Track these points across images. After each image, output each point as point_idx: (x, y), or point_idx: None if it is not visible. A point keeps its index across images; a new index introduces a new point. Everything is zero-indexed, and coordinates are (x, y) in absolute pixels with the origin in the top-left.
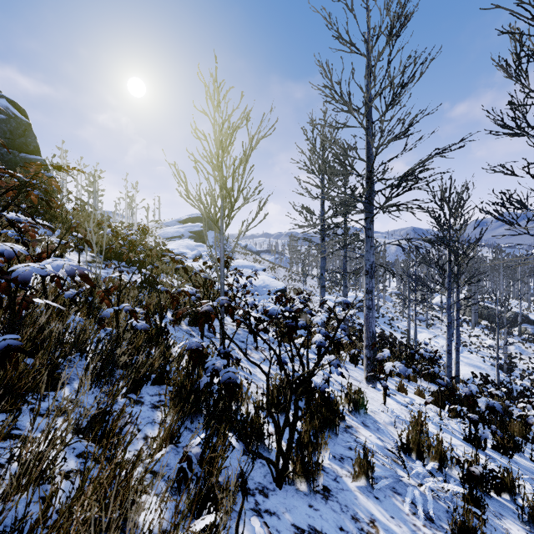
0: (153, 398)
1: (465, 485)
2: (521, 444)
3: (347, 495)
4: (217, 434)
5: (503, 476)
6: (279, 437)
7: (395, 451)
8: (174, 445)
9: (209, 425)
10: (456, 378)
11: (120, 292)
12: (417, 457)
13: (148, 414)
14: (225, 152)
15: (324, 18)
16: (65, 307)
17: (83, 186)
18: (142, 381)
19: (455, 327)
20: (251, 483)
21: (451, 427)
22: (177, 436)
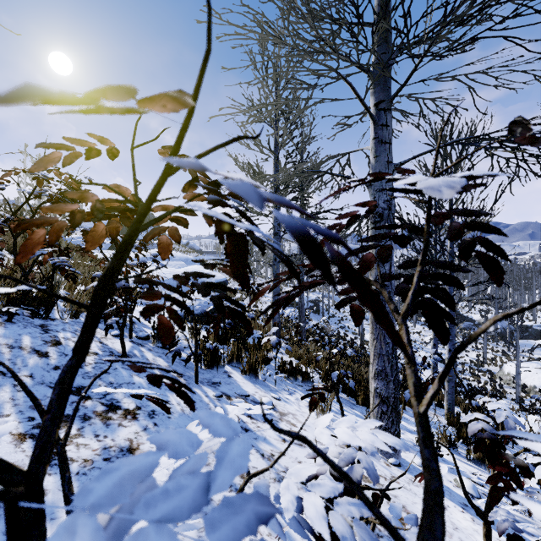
0: None
1: None
2: None
3: None
4: None
5: None
6: None
7: None
8: None
9: None
10: None
11: None
12: None
13: None
14: None
15: None
16: None
17: None
18: None
19: None
20: None
21: None
22: None
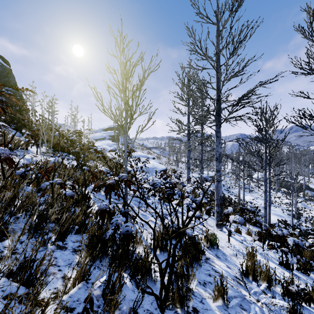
0: (74, 244)
1: (284, 298)
2: (313, 266)
3: (210, 313)
4: (118, 270)
5: (309, 291)
6: (162, 278)
7: (238, 275)
8: (85, 281)
9: (112, 264)
10: (269, 223)
11: (54, 171)
12: (253, 279)
13: (69, 257)
14: (128, 81)
15: (190, 1)
16: (21, 181)
17: (45, 108)
18: (66, 232)
19: (268, 192)
20: (141, 311)
21: (270, 256)
22: (87, 275)
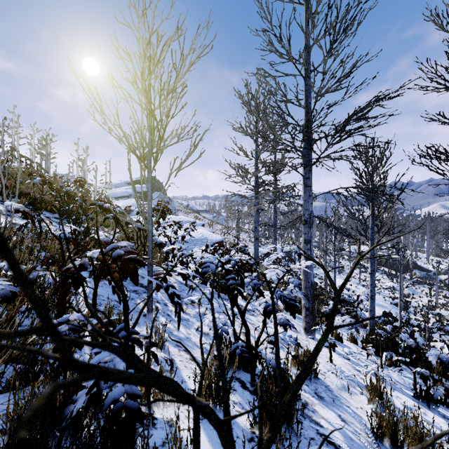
0: None
1: None
2: None
3: None
4: None
5: None
6: None
7: (364, 438)
8: None
9: None
10: None
11: None
12: (392, 446)
13: None
14: (153, 72)
15: None
16: None
17: (35, 149)
18: None
19: None
20: None
21: (395, 380)
22: None
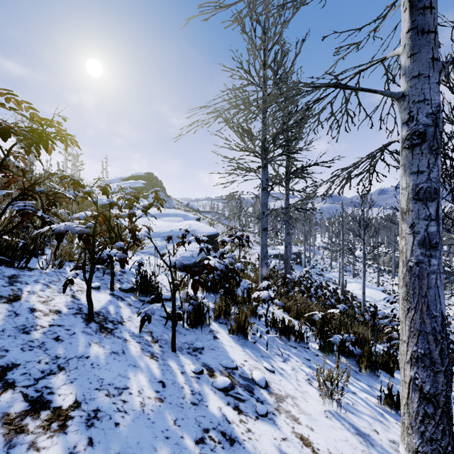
0: None
1: None
2: None
3: None
4: None
5: None
6: None
7: None
8: None
9: None
10: None
11: None
12: None
13: None
14: None
15: None
16: None
17: None
18: None
19: None
20: None
21: None
22: None
